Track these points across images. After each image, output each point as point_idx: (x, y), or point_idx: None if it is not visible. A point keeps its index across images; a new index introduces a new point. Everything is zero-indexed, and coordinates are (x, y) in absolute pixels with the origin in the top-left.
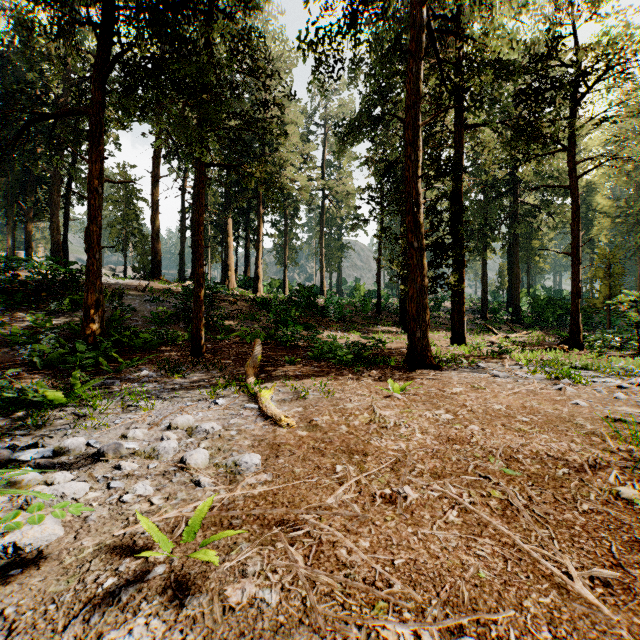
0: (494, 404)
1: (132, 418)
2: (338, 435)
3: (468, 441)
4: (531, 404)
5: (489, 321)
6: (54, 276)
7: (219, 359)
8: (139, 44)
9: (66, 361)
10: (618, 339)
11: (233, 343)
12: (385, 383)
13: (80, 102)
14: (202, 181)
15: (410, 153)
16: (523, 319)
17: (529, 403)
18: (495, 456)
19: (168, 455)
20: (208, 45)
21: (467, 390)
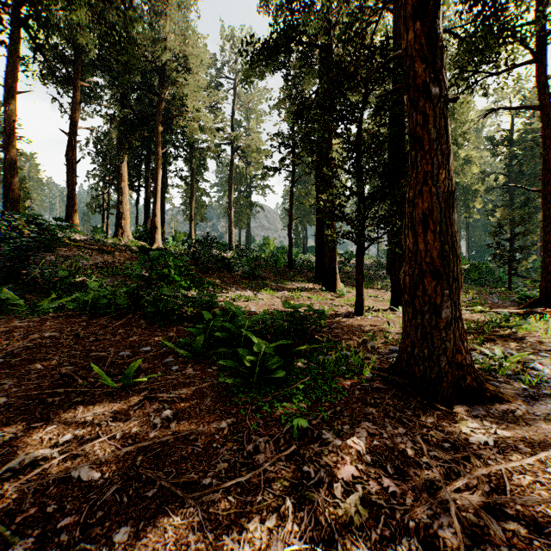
0: None
1: None
2: None
3: None
4: None
5: None
6: None
7: None
8: None
9: None
10: None
11: (58, 316)
12: None
13: None
14: None
15: None
16: None
17: None
18: None
19: None
20: None
21: None
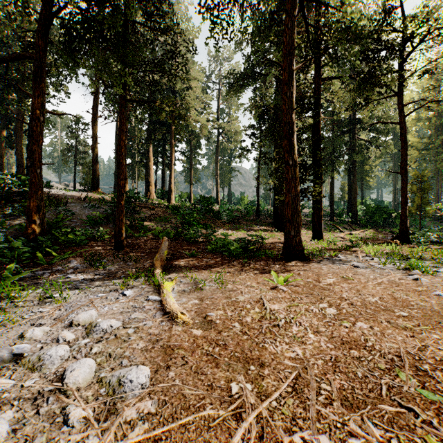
0: (369, 296)
1: (42, 312)
2: (232, 336)
3: (364, 345)
4: (399, 295)
5: (336, 222)
6: (10, 188)
7: (136, 252)
8: (70, 0)
9: (7, 255)
10: (436, 236)
11: (149, 239)
12: (269, 274)
13: (27, 50)
14: (123, 113)
15: (286, 91)
16: (360, 221)
17: (397, 294)
18: (400, 367)
19: (52, 366)
20: (128, 7)
21: (339, 281)
